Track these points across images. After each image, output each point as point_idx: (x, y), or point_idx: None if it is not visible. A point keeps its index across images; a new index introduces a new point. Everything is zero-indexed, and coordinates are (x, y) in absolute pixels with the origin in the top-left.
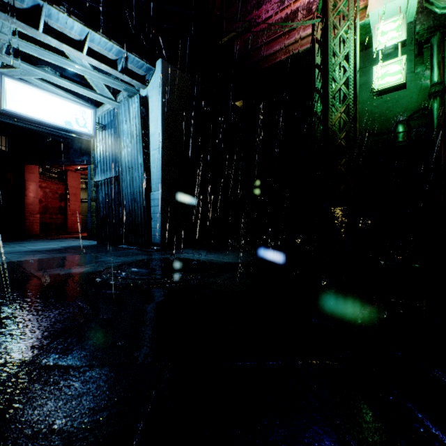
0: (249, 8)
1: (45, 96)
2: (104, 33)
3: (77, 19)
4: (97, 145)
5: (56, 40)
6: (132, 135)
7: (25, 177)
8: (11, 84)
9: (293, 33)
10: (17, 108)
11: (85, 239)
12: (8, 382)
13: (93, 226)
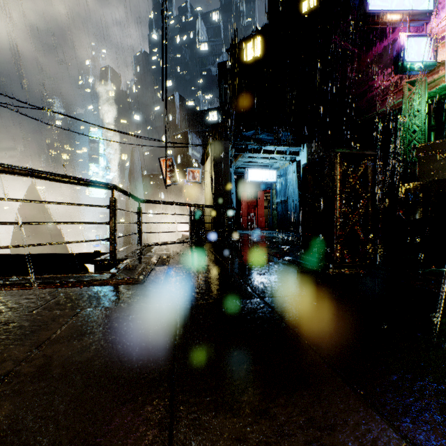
0: (369, 78)
1: (259, 171)
2: (281, 144)
3: (273, 145)
4: (277, 184)
5: (265, 154)
6: (293, 180)
7: (241, 199)
8: (250, 171)
9: (397, 94)
10: (251, 179)
11: (270, 230)
12: (276, 240)
13: (273, 223)
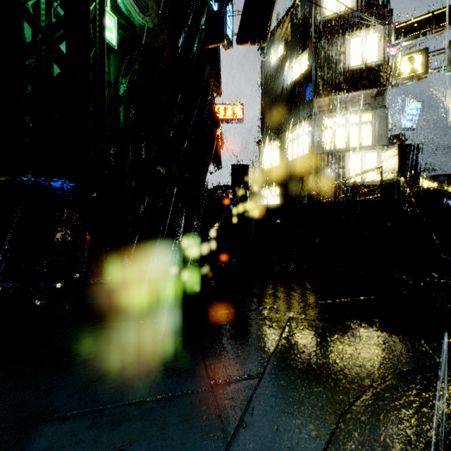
0: None
1: None
2: None
3: None
4: None
5: None
6: None
7: None
8: None
9: None
10: None
11: None
12: None
13: None
